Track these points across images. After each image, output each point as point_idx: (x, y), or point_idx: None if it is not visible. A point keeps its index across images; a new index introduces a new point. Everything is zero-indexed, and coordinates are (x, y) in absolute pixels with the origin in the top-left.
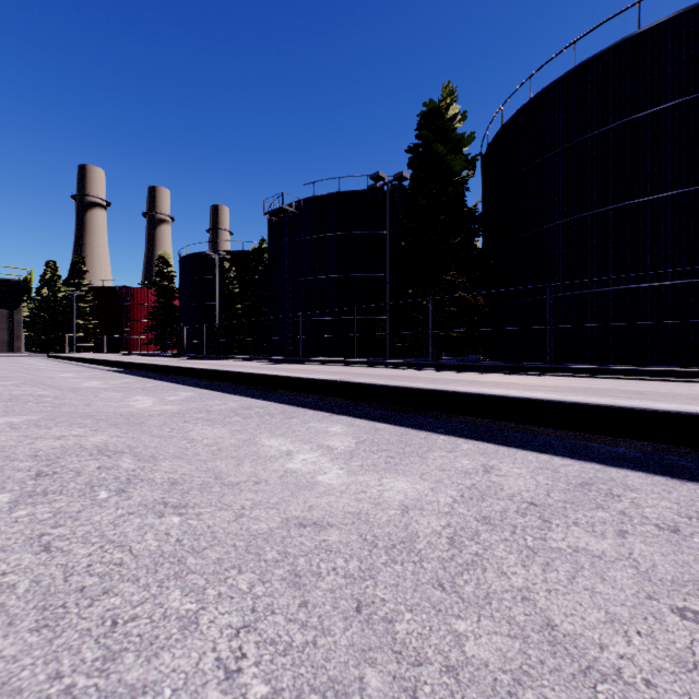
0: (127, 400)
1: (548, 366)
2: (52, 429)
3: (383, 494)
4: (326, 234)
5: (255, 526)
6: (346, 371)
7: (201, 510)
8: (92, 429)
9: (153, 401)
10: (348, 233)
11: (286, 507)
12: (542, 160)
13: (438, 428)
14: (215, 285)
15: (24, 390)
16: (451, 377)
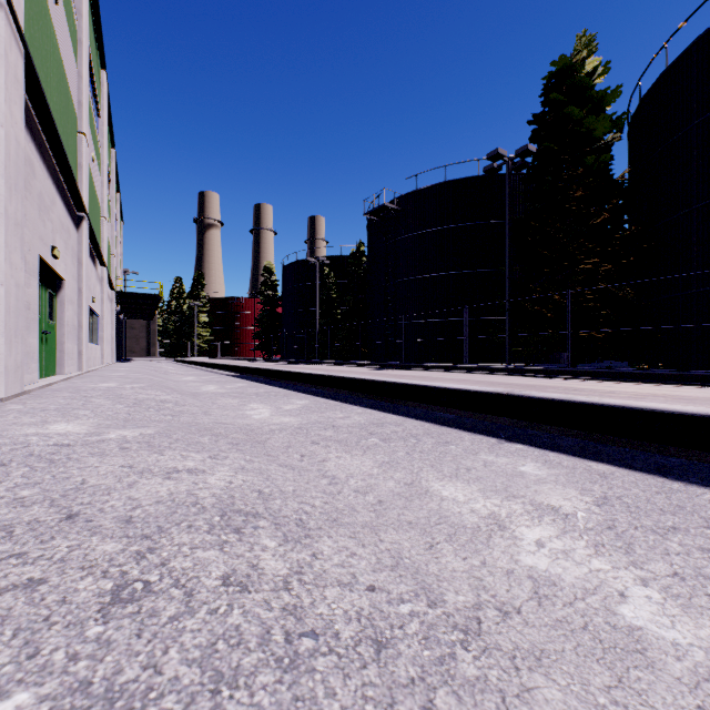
0: (243, 407)
1: None
2: (164, 455)
3: None
4: (430, 229)
5: None
6: (470, 379)
7: None
8: (210, 455)
9: (269, 410)
10: (456, 225)
11: None
12: None
13: None
14: (315, 291)
15: (149, 394)
16: (625, 389)
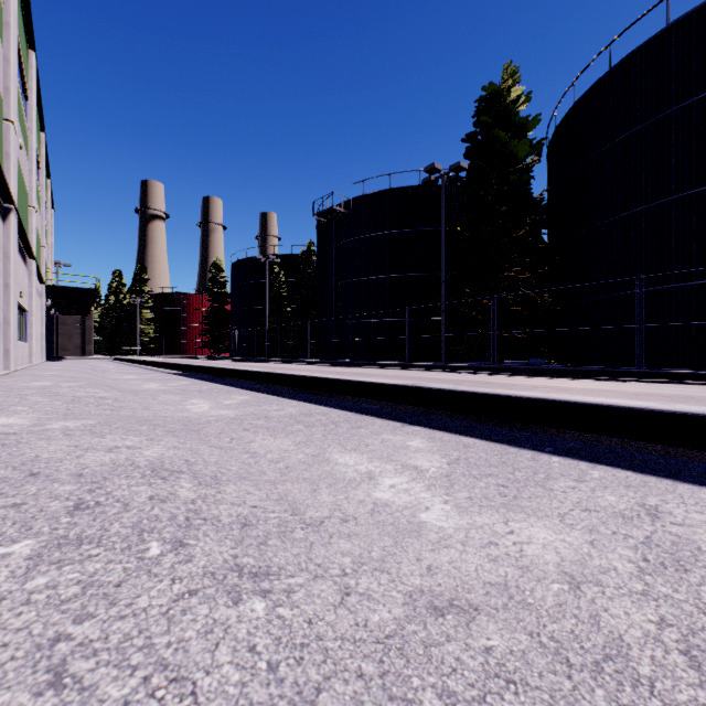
0: (184, 403)
1: (643, 371)
2: (106, 438)
3: (524, 548)
4: (375, 233)
5: (373, 617)
6: (403, 375)
7: (290, 581)
8: (147, 438)
9: (209, 405)
10: (399, 231)
11: (397, 567)
12: (625, 136)
13: (543, 446)
14: (265, 289)
15: (87, 391)
16: (526, 382)
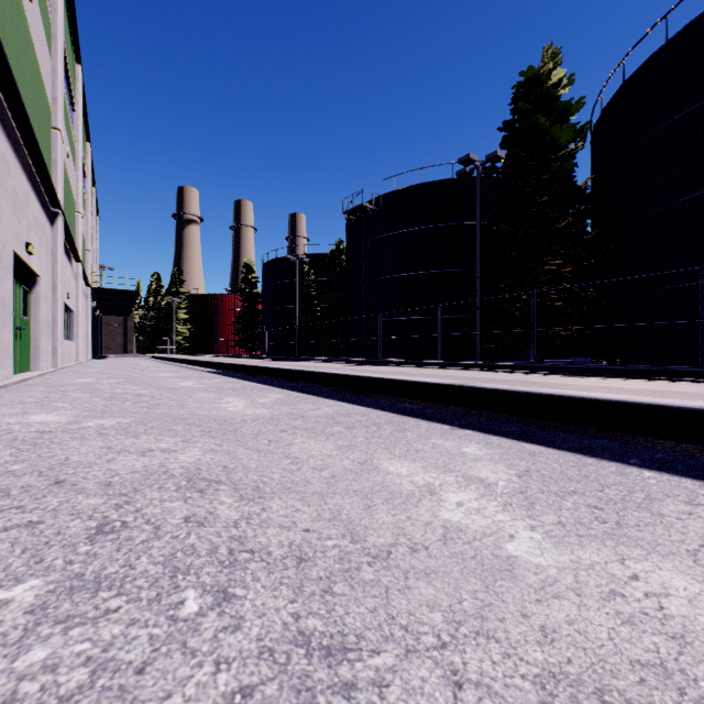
0: (219, 401)
1: None
2: (140, 439)
3: (664, 603)
4: (406, 229)
5: None
6: (440, 374)
7: (376, 663)
8: (183, 439)
9: (244, 403)
10: (431, 226)
11: (503, 628)
12: (684, 113)
13: (625, 457)
14: (295, 289)
15: (126, 388)
16: (578, 382)
